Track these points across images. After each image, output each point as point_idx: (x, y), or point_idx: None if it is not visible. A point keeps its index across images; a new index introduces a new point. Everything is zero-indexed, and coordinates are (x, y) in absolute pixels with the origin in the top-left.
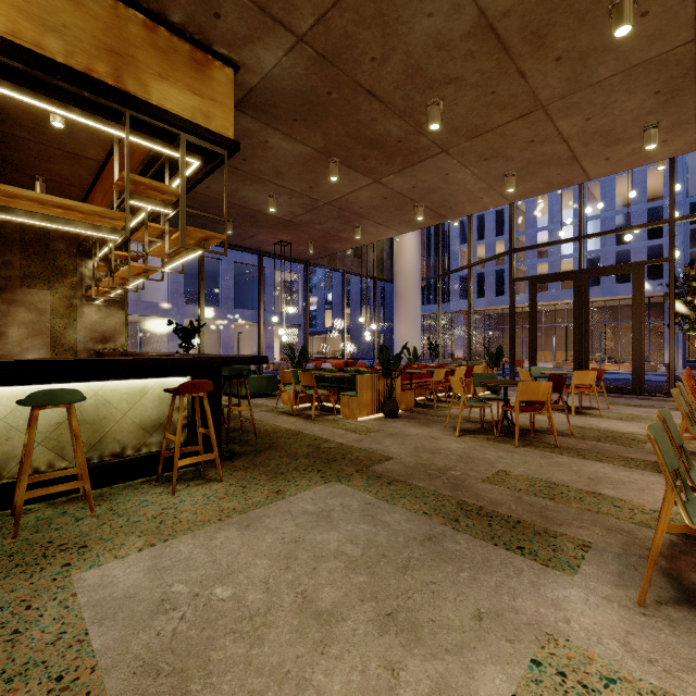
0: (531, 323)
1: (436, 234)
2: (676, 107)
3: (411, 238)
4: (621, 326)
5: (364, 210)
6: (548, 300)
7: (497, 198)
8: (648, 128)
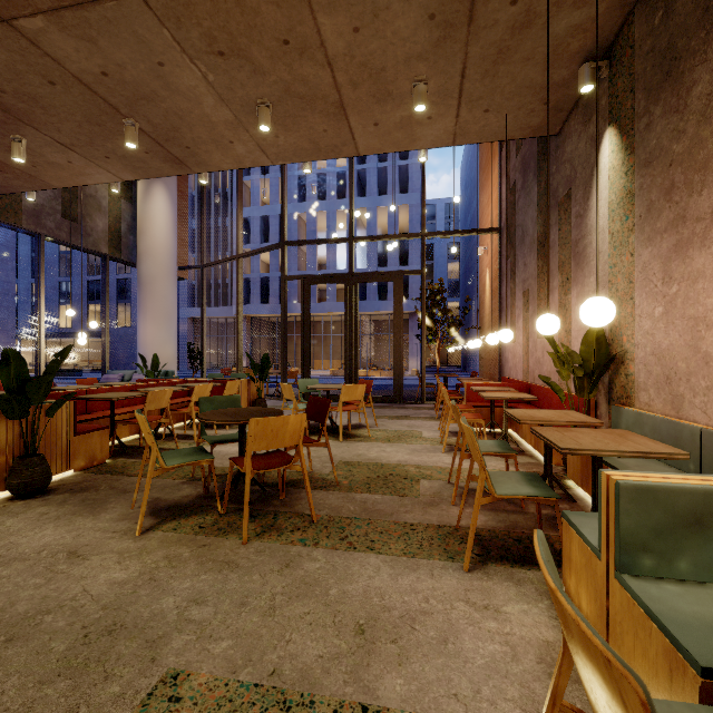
0: (304, 328)
1: (217, 228)
2: (446, 60)
3: (163, 210)
4: (381, 338)
5: (16, 101)
6: (327, 311)
7: (254, 149)
8: (418, 85)
